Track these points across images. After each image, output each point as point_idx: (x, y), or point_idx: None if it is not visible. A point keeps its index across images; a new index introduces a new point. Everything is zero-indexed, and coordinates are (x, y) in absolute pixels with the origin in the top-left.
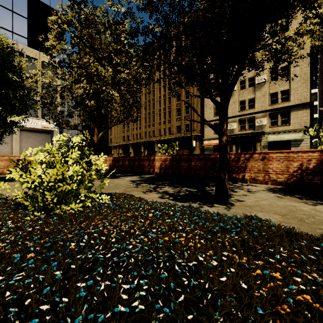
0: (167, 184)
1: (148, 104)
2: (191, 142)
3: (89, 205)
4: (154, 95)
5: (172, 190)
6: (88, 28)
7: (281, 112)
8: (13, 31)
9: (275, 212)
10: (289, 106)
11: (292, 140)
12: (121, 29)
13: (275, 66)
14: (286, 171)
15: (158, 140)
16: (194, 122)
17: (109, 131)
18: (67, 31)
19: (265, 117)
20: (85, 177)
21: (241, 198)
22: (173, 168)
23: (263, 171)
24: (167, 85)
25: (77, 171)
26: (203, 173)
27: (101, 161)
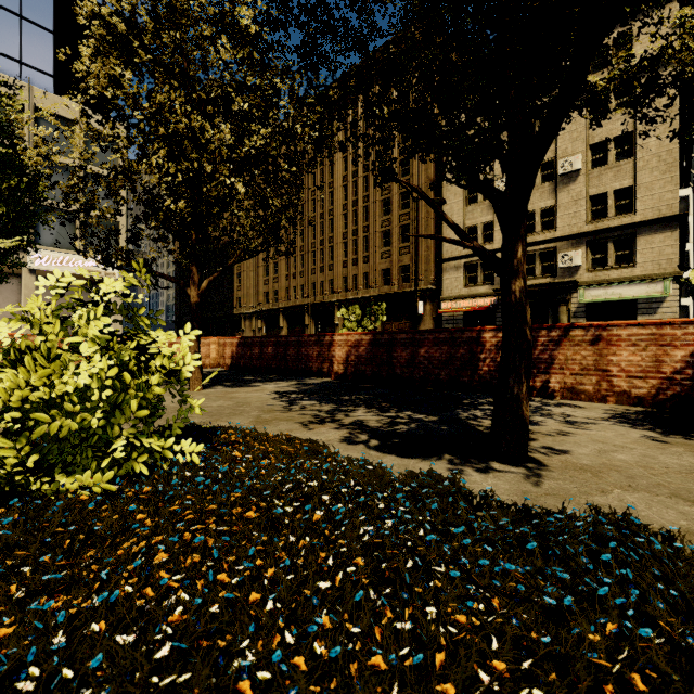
0: (362, 403)
1: (320, 222)
2: (415, 304)
3: (143, 470)
4: (333, 202)
5: (376, 419)
6: (173, 28)
7: (616, 237)
8: (23, 59)
9: (674, 492)
10: (634, 224)
11: (640, 300)
12: (244, 3)
13: (645, 98)
14: (654, 370)
15: (342, 301)
16: (420, 262)
17: (236, 281)
18: (126, 38)
19: (578, 248)
20: (127, 394)
21: (557, 443)
22: (377, 362)
23: (594, 370)
24: (362, 180)
25: (101, 375)
26: (447, 374)
27: (184, 345)
